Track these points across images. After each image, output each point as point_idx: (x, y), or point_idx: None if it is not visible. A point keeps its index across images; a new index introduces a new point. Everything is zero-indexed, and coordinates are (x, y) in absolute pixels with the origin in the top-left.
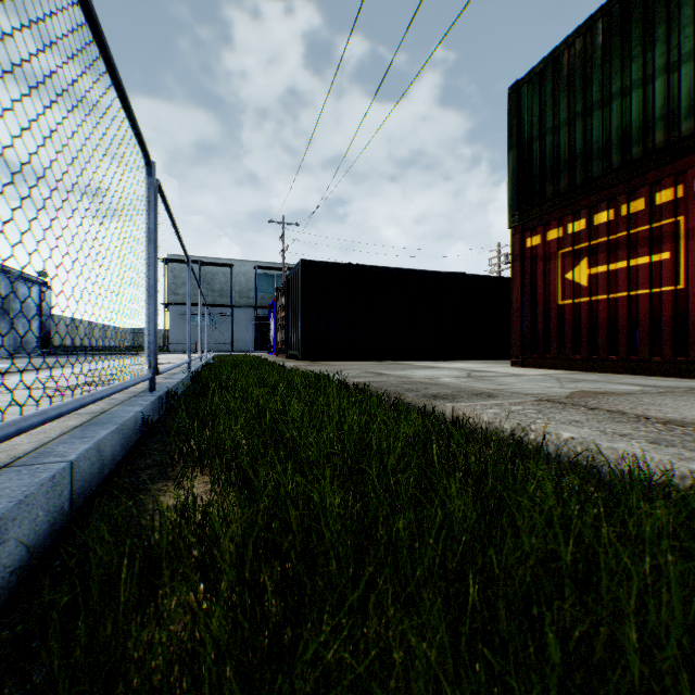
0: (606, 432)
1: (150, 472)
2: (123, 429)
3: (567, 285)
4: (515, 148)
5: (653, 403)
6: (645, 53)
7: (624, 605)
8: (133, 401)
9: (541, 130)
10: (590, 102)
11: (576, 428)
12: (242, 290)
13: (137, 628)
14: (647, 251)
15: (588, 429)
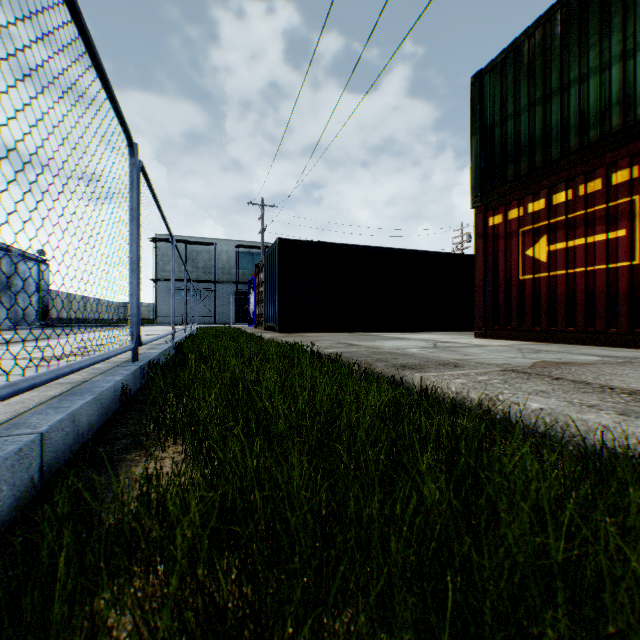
0: (573, 403)
1: (125, 442)
2: (101, 399)
3: (527, 261)
4: (478, 133)
5: (614, 373)
6: (602, 42)
7: (635, 621)
8: (114, 370)
9: (502, 116)
10: (549, 89)
11: (543, 398)
12: (224, 267)
13: (70, 638)
14: (604, 228)
15: (555, 400)
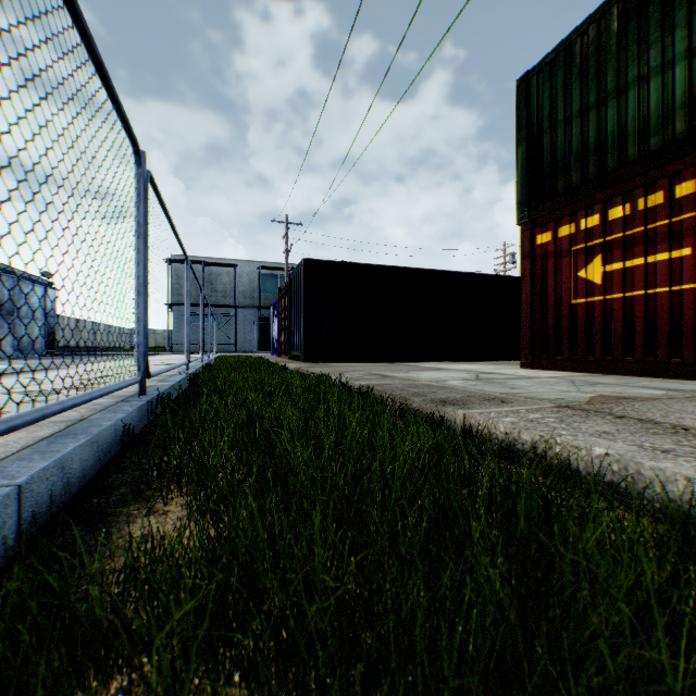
0: (644, 447)
1: (124, 491)
2: (98, 440)
3: (579, 283)
4: (524, 141)
5: (684, 410)
6: (664, 38)
7: None
8: (118, 406)
9: (552, 123)
10: (604, 92)
11: (608, 441)
12: (246, 290)
13: None
14: (666, 247)
15: (622, 443)
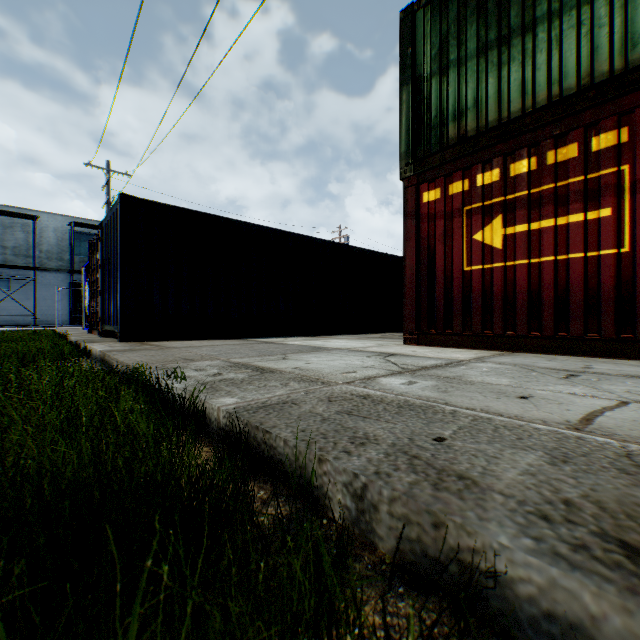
0: None
1: None
2: None
3: (476, 247)
4: (409, 83)
5: None
6: None
7: None
8: None
9: (442, 63)
10: (507, 29)
11: None
12: (53, 250)
13: None
14: (582, 207)
15: None
